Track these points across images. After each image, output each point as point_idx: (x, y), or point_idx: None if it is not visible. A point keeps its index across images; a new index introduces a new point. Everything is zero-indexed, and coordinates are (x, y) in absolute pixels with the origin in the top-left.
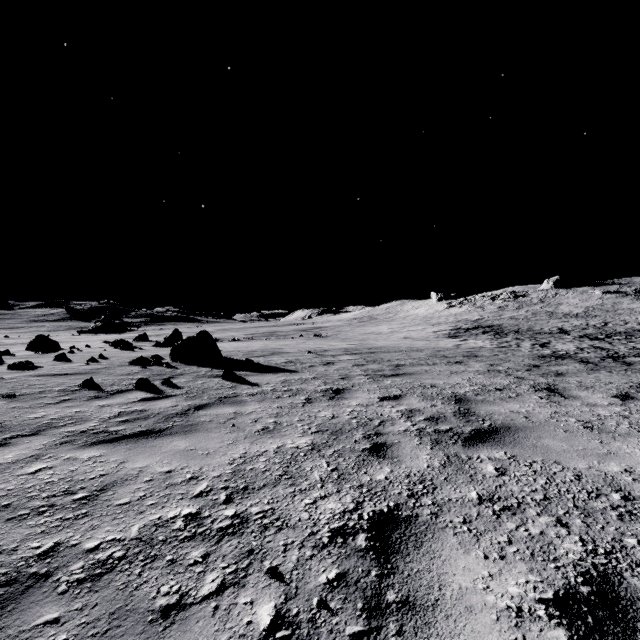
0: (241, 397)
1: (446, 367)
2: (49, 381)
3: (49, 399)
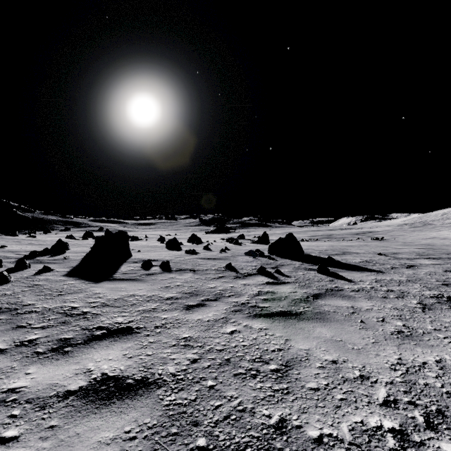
0: (346, 292)
1: None
2: (207, 262)
3: (212, 275)
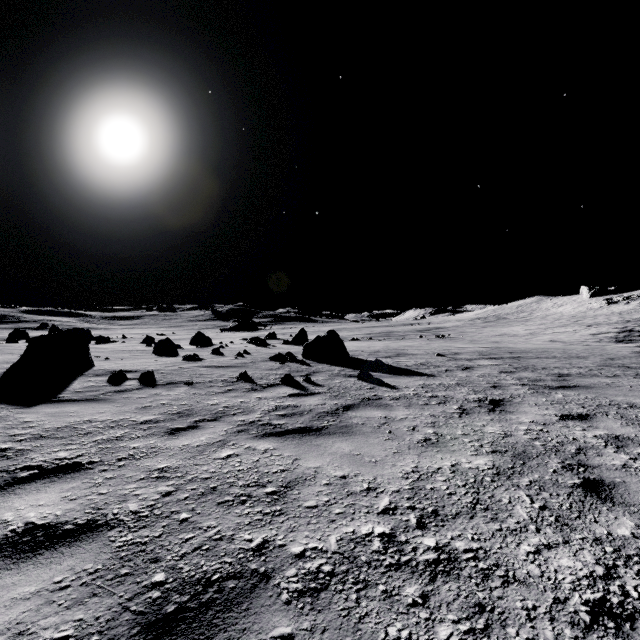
0: (385, 400)
1: (637, 381)
2: (213, 372)
3: (217, 388)
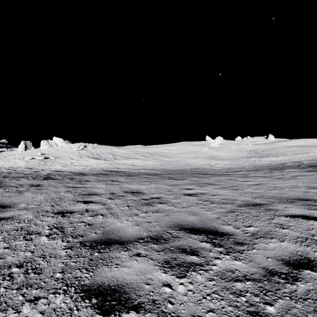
0: None
1: None
2: None
3: None
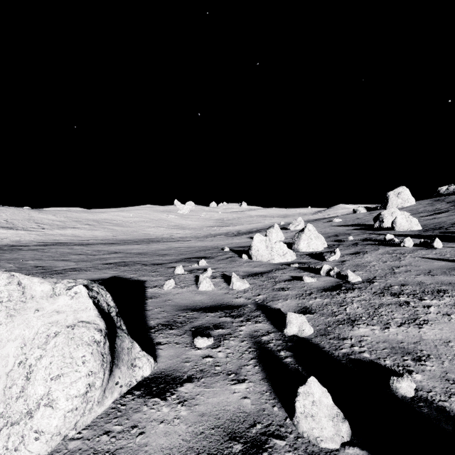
0: None
1: None
2: None
3: None
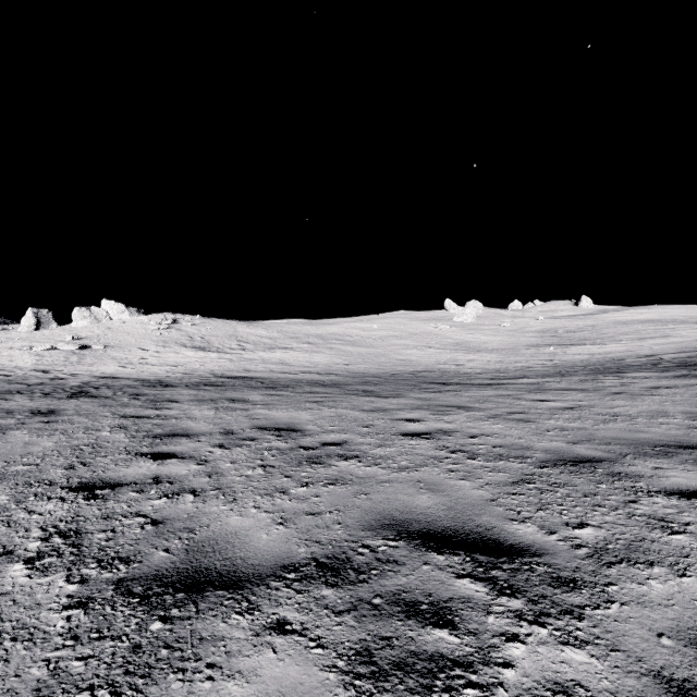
0: None
1: None
2: None
3: None
